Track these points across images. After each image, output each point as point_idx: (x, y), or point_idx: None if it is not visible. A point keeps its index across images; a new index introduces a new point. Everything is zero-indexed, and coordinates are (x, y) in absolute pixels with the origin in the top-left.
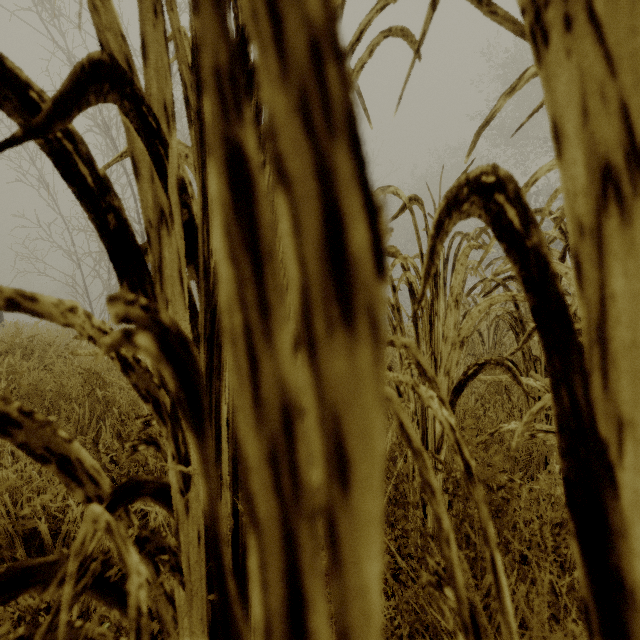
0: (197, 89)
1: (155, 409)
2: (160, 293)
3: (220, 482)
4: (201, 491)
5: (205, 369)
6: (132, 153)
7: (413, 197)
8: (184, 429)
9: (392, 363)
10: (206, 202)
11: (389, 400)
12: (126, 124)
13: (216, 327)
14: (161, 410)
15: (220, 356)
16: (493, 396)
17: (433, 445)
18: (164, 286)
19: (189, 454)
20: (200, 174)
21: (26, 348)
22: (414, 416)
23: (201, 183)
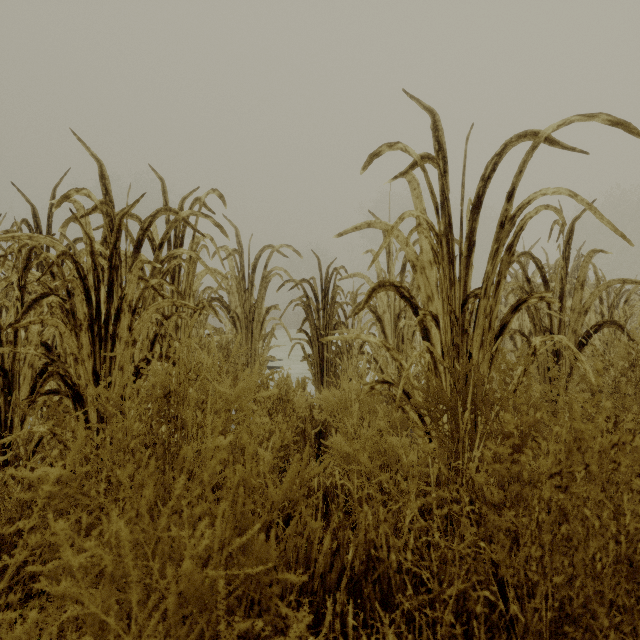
0: None
1: None
2: None
3: None
4: None
5: None
6: None
7: None
8: None
9: None
10: None
11: None
12: None
13: None
14: None
15: None
16: None
17: None
18: None
19: None
20: None
21: None
22: None
23: None
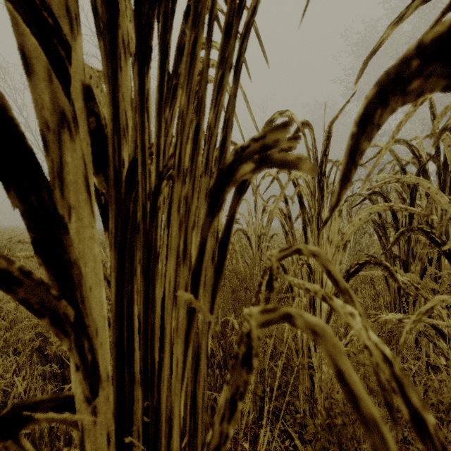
0: (106, 2)
1: (52, 322)
2: (61, 200)
3: (132, 380)
4: (111, 394)
5: (115, 275)
6: (22, 47)
7: (305, 122)
8: (91, 336)
9: None
10: (116, 113)
11: (320, 337)
12: (14, 13)
13: (127, 234)
14: (61, 322)
15: (132, 261)
16: (360, 285)
17: None
18: (66, 193)
19: (97, 360)
20: (110, 85)
21: (5, 247)
22: (306, 308)
23: (111, 94)
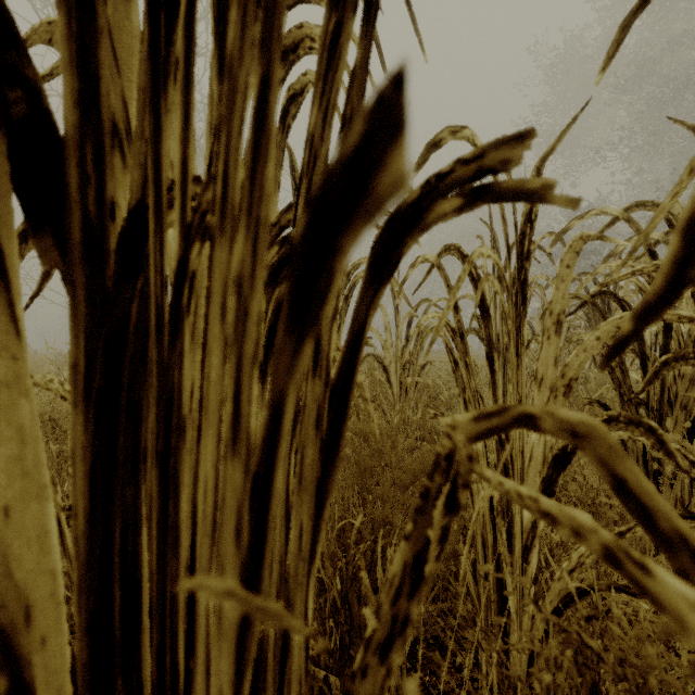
0: None
1: None
2: None
3: None
4: None
5: (86, 469)
6: None
7: None
8: (7, 631)
9: (435, 400)
10: (90, 93)
11: None
12: None
13: (122, 372)
14: None
15: (134, 433)
16: None
17: (520, 542)
18: None
19: (28, 685)
20: (69, 23)
21: None
22: (499, 507)
23: (73, 45)
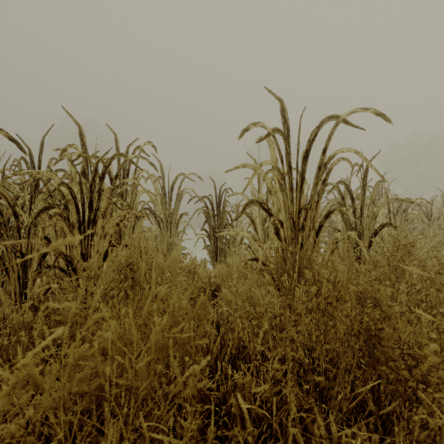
0: None
1: None
2: None
3: None
4: None
5: None
6: None
7: None
8: None
9: None
10: None
11: None
12: None
13: None
14: None
15: None
16: None
17: None
18: None
19: None
20: None
21: None
22: None
23: None
